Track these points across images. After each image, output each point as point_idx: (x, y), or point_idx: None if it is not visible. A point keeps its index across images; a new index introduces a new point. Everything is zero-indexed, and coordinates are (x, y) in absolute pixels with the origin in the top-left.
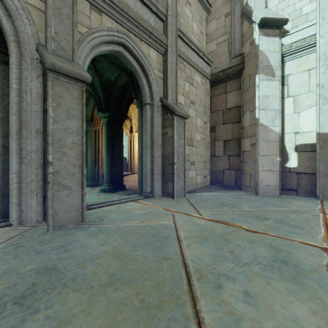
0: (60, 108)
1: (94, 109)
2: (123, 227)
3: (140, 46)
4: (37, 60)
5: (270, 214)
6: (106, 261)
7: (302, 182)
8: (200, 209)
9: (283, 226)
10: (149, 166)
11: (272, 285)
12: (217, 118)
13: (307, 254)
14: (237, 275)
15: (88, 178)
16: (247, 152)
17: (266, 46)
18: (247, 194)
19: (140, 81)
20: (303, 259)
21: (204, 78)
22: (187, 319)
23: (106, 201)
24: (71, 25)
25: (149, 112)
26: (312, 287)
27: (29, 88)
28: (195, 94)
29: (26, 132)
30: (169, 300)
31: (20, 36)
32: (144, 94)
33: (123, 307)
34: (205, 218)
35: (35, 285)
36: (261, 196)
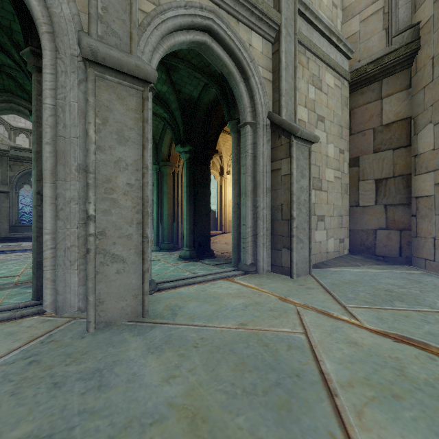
0: (107, 127)
1: (171, 144)
2: (208, 336)
3: (237, 30)
4: (79, 57)
5: None
6: (169, 437)
7: None
8: (348, 303)
9: None
10: (250, 223)
11: None
12: (363, 143)
13: None
14: None
15: (164, 238)
16: (426, 199)
17: None
18: (429, 275)
19: (236, 88)
20: None
21: (340, 78)
22: None
23: (184, 276)
24: None
25: (250, 137)
26: None
27: (68, 102)
28: (324, 105)
29: (64, 170)
30: None
31: (55, 21)
32: (243, 108)
33: None
34: (367, 327)
35: None
36: None
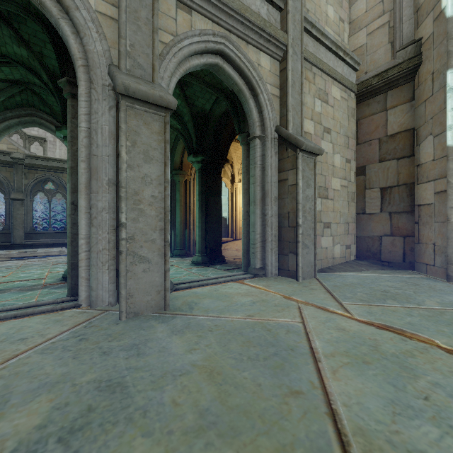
0: (135, 148)
1: (183, 153)
2: (221, 323)
3: (246, 52)
4: (109, 87)
5: None
6: (194, 382)
7: None
8: (345, 301)
9: None
10: (259, 230)
11: None
12: (369, 153)
13: None
14: None
15: (176, 245)
16: (427, 207)
17: None
18: (428, 278)
19: (246, 104)
20: None
21: (346, 90)
22: None
23: (198, 278)
24: (151, 33)
25: (259, 149)
26: None
27: (100, 125)
28: (330, 117)
29: (97, 184)
30: None
31: (89, 57)
32: (252, 123)
33: None
34: (356, 319)
35: (90, 410)
36: None
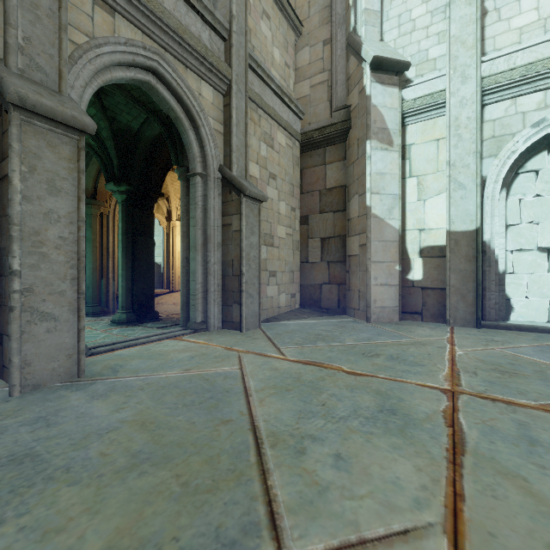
0: (35, 175)
1: (98, 176)
2: (154, 381)
3: (185, 77)
4: None
5: (383, 349)
6: (125, 434)
7: (429, 302)
8: (283, 346)
9: (397, 365)
10: (200, 279)
11: (373, 442)
12: (311, 203)
13: (423, 399)
14: (328, 434)
15: (87, 300)
16: (355, 258)
17: (381, 99)
18: (354, 321)
19: (185, 135)
20: (417, 406)
21: (292, 138)
22: (253, 499)
23: (123, 339)
24: (56, 29)
25: (200, 188)
26: (422, 439)
27: None
28: (276, 163)
29: None
30: (227, 478)
31: None
32: (192, 157)
33: (154, 497)
34: (289, 359)
35: None
36: (373, 323)
